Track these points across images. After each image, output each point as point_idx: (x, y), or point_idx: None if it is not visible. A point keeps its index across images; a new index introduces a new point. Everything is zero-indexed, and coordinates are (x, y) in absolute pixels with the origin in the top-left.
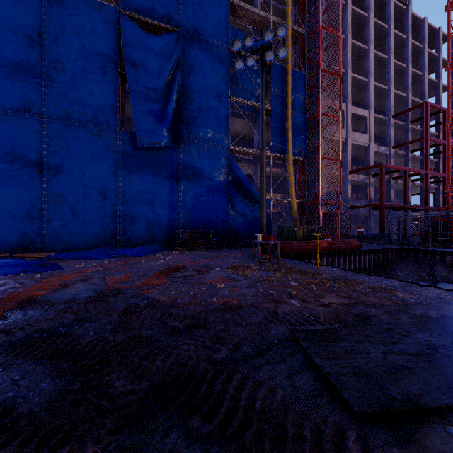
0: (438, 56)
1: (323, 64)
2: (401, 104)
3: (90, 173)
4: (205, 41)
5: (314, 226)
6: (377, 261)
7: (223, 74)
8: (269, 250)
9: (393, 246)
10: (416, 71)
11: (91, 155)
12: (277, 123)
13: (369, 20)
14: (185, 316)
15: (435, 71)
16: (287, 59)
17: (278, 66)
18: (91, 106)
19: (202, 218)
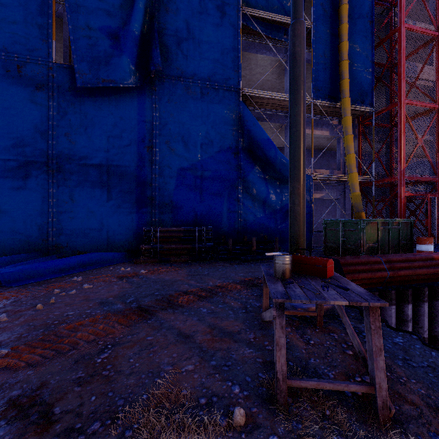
0: None
1: None
2: None
3: (2, 134)
4: None
5: (398, 221)
6: None
7: None
8: None
9: None
10: None
11: (4, 104)
12: (322, 49)
13: None
14: None
15: None
16: None
17: None
18: (4, 25)
19: (193, 207)
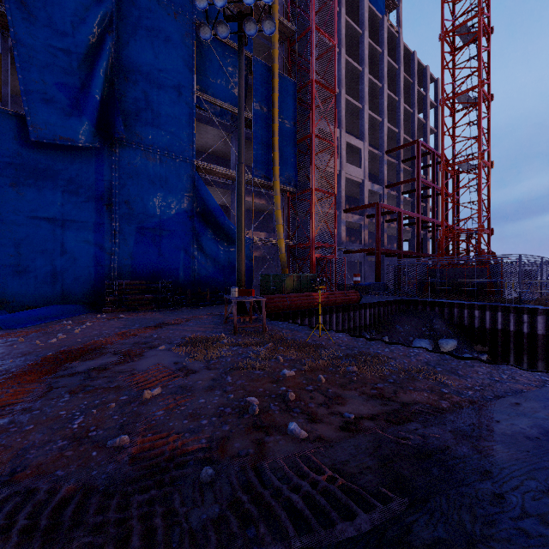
0: (426, 96)
1: (316, 76)
2: (393, 141)
3: None
4: (157, 0)
5: (307, 275)
6: (377, 316)
7: (185, 56)
8: (249, 310)
9: (391, 298)
10: (407, 107)
11: None
12: (260, 138)
13: (364, 38)
14: (0, 539)
15: (423, 111)
16: (274, 57)
17: (262, 64)
18: None
19: (152, 262)
